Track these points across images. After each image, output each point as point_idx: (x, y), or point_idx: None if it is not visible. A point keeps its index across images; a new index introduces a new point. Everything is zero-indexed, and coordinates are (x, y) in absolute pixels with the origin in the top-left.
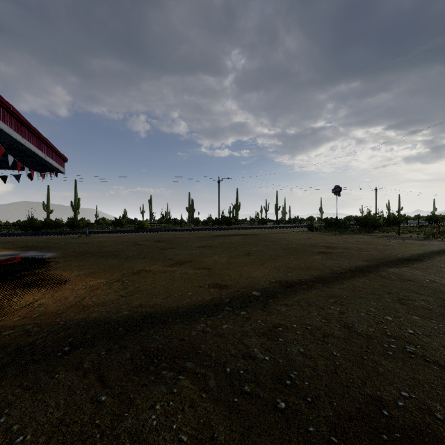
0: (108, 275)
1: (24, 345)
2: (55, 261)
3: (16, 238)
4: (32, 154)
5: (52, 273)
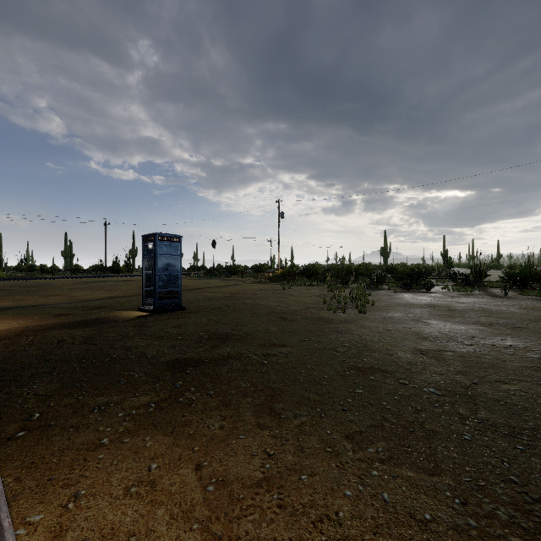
0: None
1: None
2: None
3: None
4: None
5: None
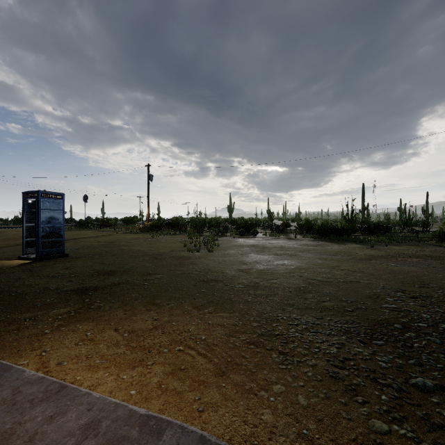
0: None
1: None
2: None
3: None
4: None
5: None
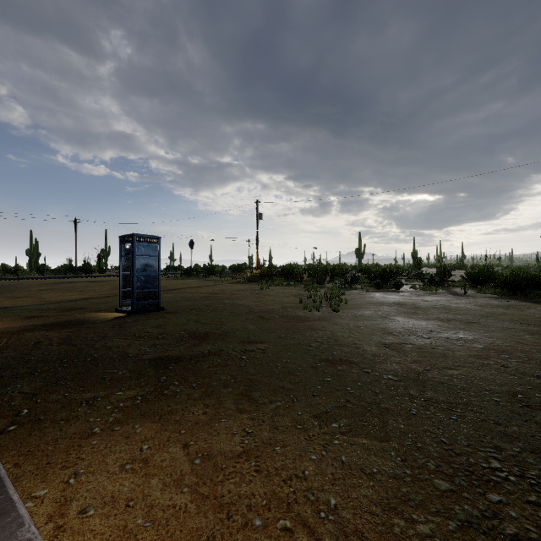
0: None
1: None
2: None
3: None
4: None
5: None
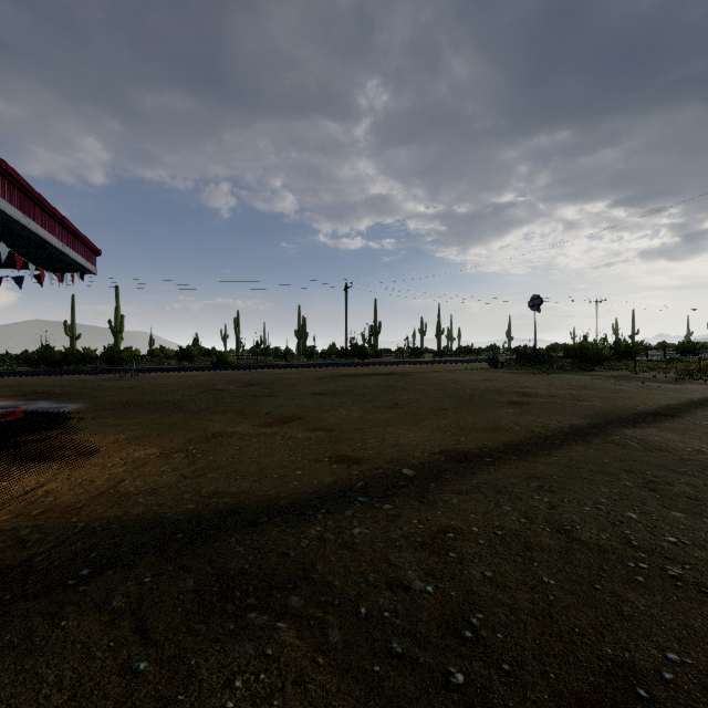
0: (164, 441)
1: (13, 565)
2: (79, 417)
3: (18, 380)
4: (41, 242)
5: (72, 438)
